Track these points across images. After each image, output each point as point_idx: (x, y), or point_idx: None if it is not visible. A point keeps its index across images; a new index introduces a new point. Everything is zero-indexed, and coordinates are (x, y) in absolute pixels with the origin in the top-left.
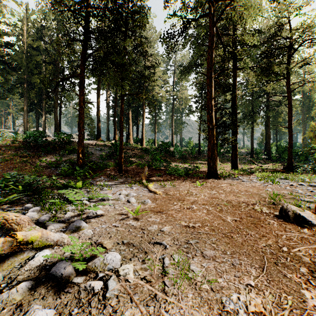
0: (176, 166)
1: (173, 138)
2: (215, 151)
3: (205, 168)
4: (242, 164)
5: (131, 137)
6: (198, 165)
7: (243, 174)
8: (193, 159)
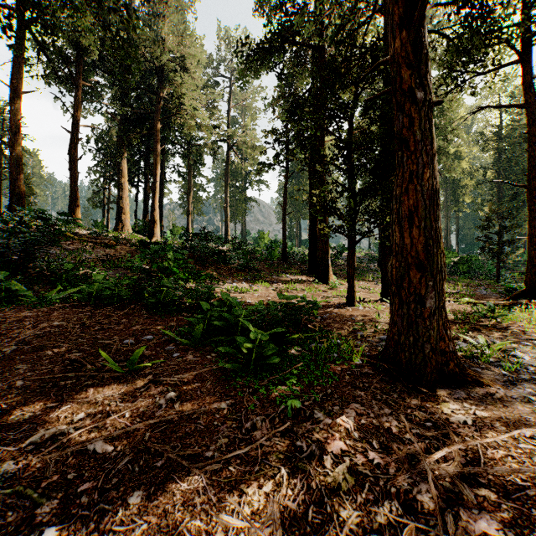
0: (231, 292)
1: (227, 227)
2: (438, 231)
3: (308, 293)
4: (374, 280)
5: (125, 217)
6: (288, 285)
7: (462, 323)
8: (275, 270)
